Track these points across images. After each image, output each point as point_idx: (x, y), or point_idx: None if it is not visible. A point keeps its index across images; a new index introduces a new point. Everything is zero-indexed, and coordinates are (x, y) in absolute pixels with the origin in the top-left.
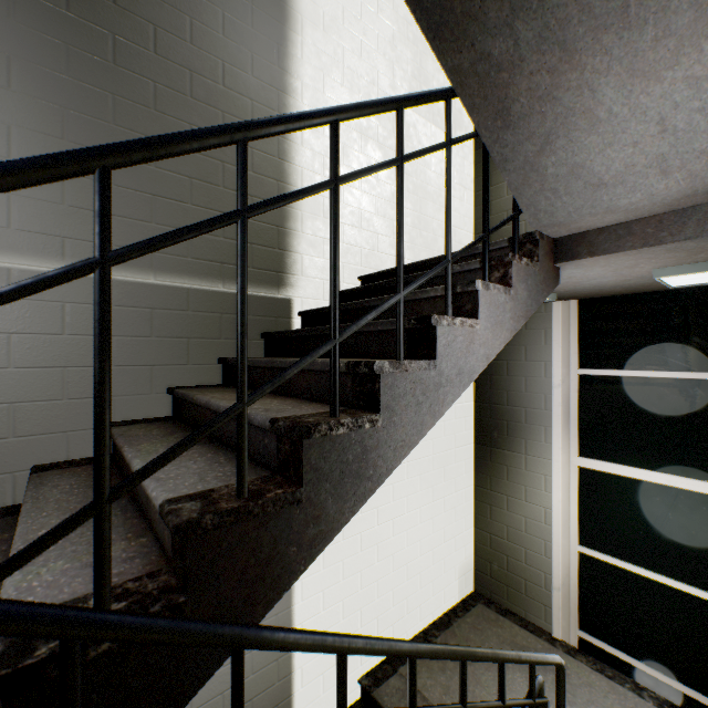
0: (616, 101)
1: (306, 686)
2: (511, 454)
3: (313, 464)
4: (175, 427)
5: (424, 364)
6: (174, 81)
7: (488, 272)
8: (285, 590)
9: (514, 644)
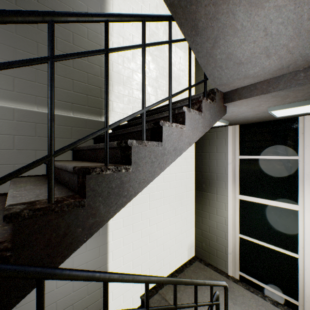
0: (244, 19)
1: (115, 300)
2: (210, 194)
3: (92, 187)
4: (43, 178)
5: (155, 143)
6: None
7: (191, 104)
8: (75, 250)
9: (211, 278)
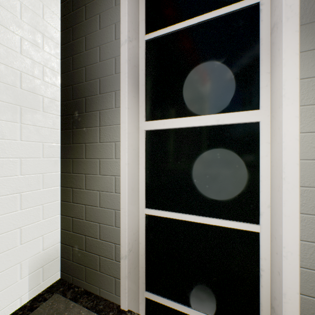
0: None
1: None
2: (89, 129)
3: None
4: None
5: None
6: None
7: None
8: None
9: None
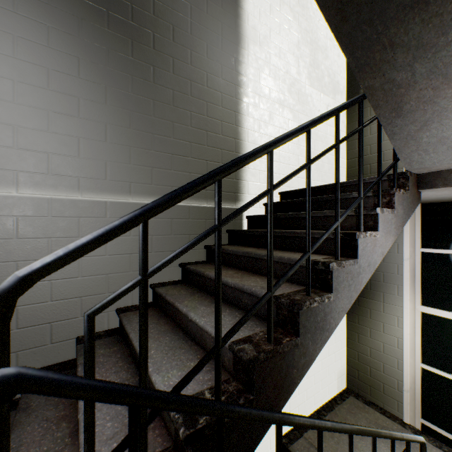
0: None
1: None
2: (373, 301)
3: (303, 323)
4: (191, 289)
5: (352, 262)
6: (182, 88)
7: (381, 201)
8: (291, 393)
9: (377, 424)
